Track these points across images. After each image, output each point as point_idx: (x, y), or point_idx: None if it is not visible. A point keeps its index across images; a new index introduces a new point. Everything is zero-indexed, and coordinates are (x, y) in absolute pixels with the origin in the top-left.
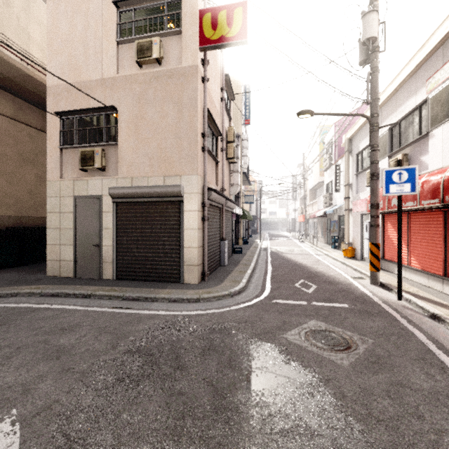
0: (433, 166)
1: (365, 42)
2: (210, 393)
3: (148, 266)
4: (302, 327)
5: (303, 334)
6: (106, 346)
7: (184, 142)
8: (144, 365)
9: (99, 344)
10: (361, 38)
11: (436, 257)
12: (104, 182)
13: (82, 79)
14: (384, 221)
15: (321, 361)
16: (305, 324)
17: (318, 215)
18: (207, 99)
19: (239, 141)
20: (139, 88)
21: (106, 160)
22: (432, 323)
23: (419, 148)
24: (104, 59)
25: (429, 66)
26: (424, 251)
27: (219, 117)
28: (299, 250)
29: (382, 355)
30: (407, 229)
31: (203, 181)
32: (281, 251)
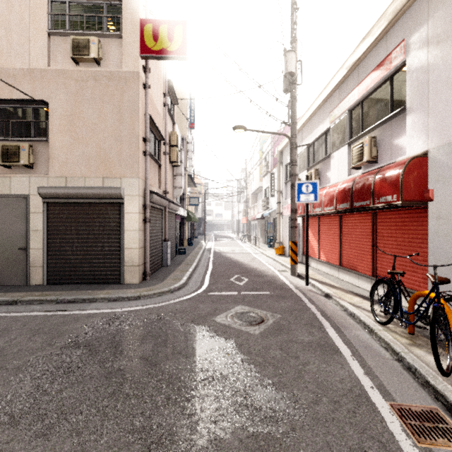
0: (333, 181)
1: (286, 75)
2: (145, 366)
3: (85, 268)
4: (229, 311)
5: (229, 316)
6: (41, 344)
7: (124, 145)
8: (84, 354)
9: (33, 344)
10: (283, 72)
11: (335, 251)
12: (32, 180)
13: (3, 65)
14: (304, 223)
15: (239, 333)
16: (232, 309)
17: (257, 217)
18: (149, 105)
19: (184, 144)
20: (75, 85)
21: (35, 157)
22: (324, 300)
23: (326, 165)
24: (32, 49)
25: (331, 102)
26: (328, 247)
27: (161, 121)
28: (239, 250)
29: (284, 324)
30: (318, 229)
31: (145, 184)
32: (224, 251)
